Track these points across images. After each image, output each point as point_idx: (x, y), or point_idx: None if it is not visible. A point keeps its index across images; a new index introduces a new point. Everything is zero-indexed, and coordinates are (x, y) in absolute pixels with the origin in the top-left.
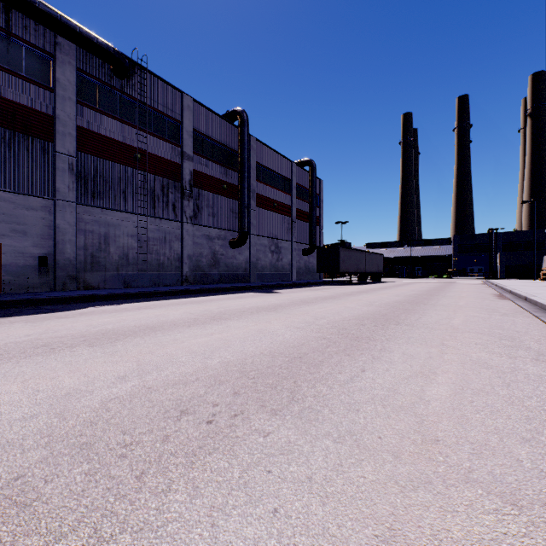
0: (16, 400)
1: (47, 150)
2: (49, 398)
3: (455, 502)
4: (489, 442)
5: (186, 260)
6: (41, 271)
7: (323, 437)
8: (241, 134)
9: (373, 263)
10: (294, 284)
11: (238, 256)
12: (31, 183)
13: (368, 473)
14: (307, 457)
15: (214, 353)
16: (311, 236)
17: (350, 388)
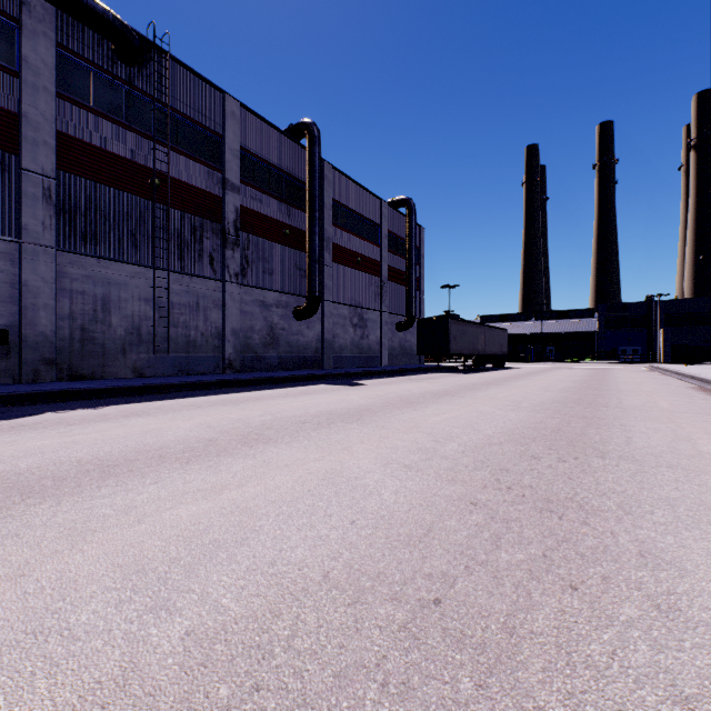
0: None
1: (8, 166)
2: None
3: None
4: None
5: (229, 337)
6: None
7: None
8: (309, 156)
9: (494, 341)
10: (386, 371)
11: (306, 331)
12: None
13: None
14: None
15: (192, 577)
16: (409, 304)
17: None
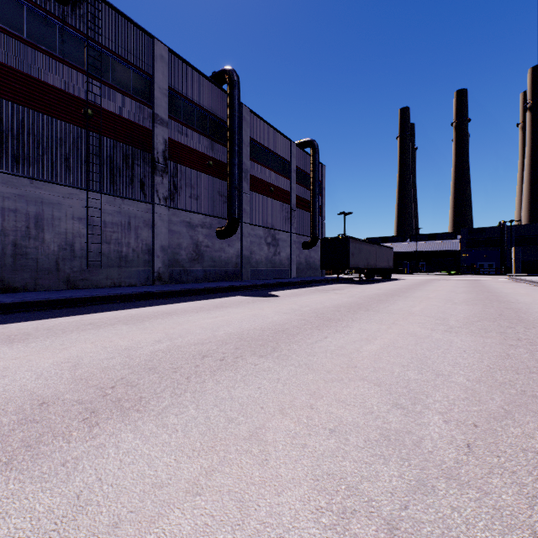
0: None
1: None
2: None
3: None
4: None
5: (158, 253)
6: None
7: None
8: (230, 98)
9: (383, 257)
10: (295, 282)
11: (227, 248)
12: None
13: None
14: None
15: None
16: (313, 227)
17: None
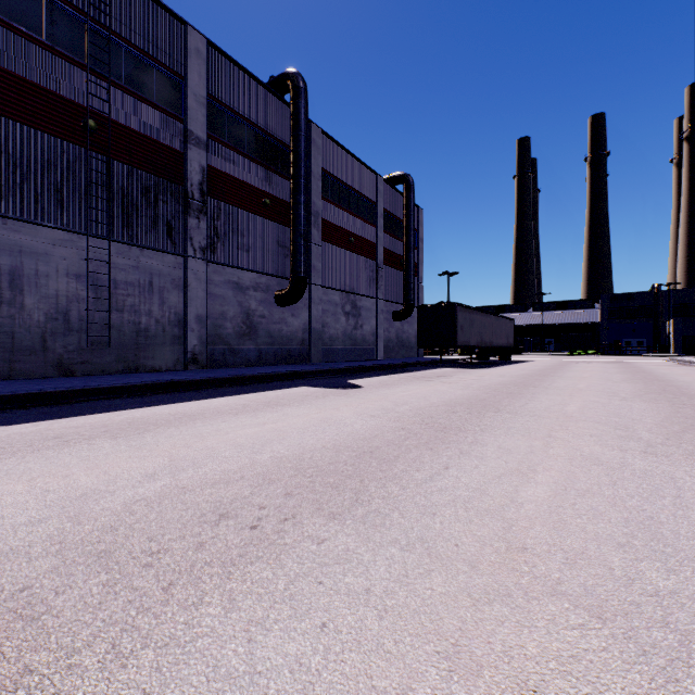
0: None
1: None
2: None
3: None
4: None
5: (193, 325)
6: None
7: None
8: (293, 112)
9: (501, 332)
10: (384, 366)
11: (290, 319)
12: None
13: None
14: None
15: None
16: (407, 291)
17: None
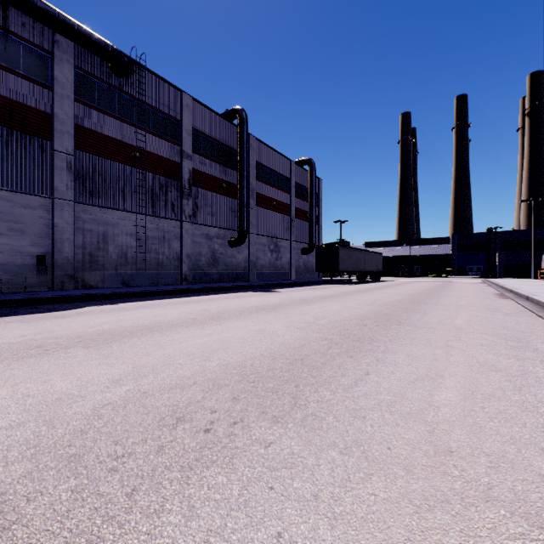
0: (4, 406)
1: (45, 148)
2: (38, 404)
3: (476, 524)
4: (506, 453)
5: (185, 259)
6: (39, 270)
7: (329, 447)
8: (240, 133)
9: (372, 262)
10: (293, 283)
11: (237, 255)
12: (28, 182)
13: (379, 490)
14: (312, 471)
15: (213, 355)
16: (310, 235)
17: (354, 393)
